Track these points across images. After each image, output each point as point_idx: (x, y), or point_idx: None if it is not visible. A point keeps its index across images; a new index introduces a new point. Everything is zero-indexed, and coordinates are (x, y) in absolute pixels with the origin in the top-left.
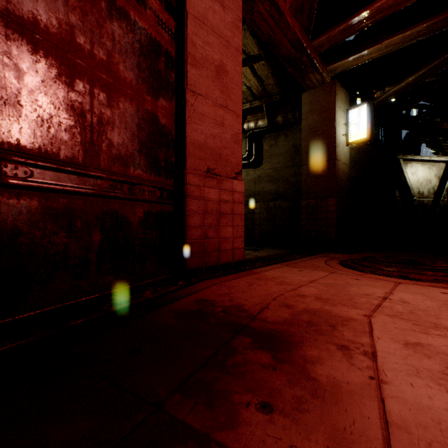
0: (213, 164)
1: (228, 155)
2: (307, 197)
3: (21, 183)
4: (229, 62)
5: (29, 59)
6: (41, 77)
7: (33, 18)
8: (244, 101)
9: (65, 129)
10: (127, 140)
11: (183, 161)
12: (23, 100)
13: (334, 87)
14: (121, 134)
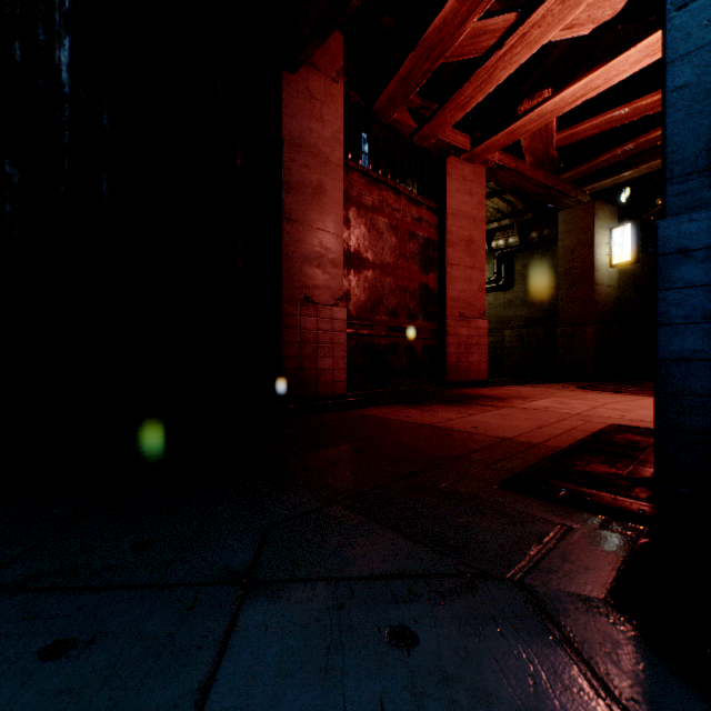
0: (463, 310)
1: (475, 302)
2: (563, 324)
3: (384, 334)
4: (475, 233)
5: (385, 281)
6: (388, 287)
7: (386, 263)
8: (492, 219)
9: (395, 307)
10: (415, 305)
11: (444, 311)
12: (384, 299)
13: (592, 207)
14: (413, 302)
